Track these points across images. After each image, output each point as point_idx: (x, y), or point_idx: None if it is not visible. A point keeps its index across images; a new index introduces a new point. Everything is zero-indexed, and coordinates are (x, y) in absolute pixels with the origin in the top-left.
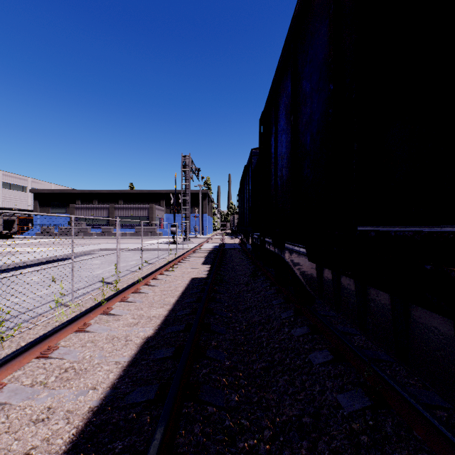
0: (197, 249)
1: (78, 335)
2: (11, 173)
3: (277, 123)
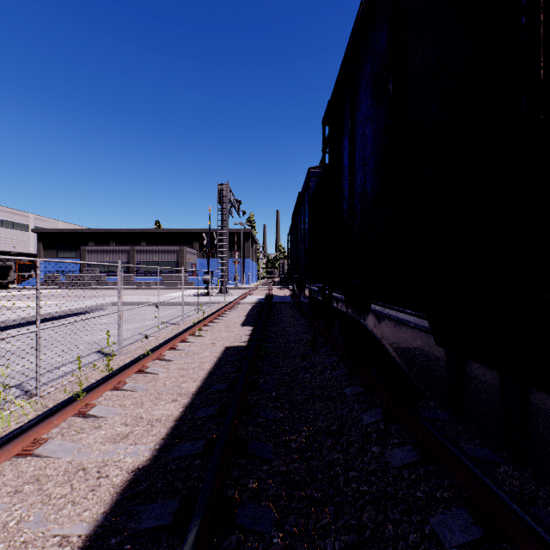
0: (237, 304)
1: (18, 465)
2: (9, 209)
3: (355, 112)
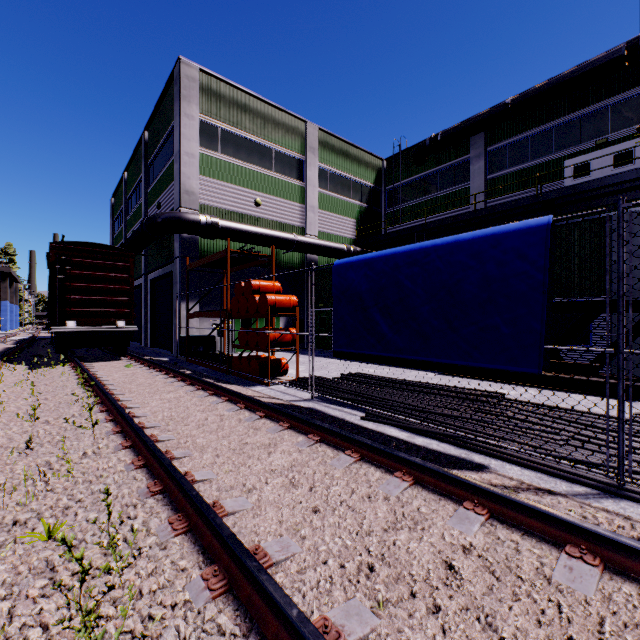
0: (3, 340)
1: None
2: None
3: None
